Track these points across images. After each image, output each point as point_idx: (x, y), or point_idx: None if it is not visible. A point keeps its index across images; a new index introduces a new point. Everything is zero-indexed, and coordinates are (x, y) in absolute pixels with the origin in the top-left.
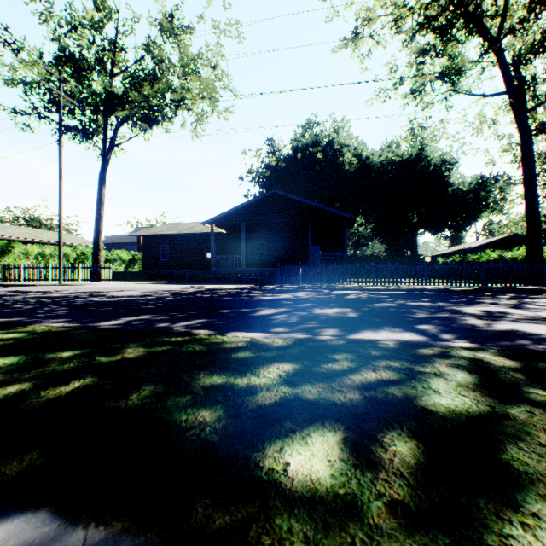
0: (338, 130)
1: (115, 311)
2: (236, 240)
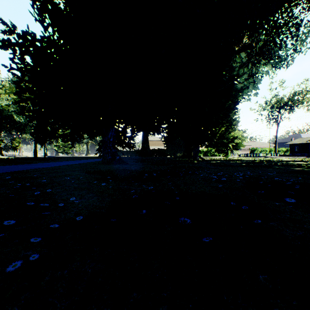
0: None
1: None
2: None
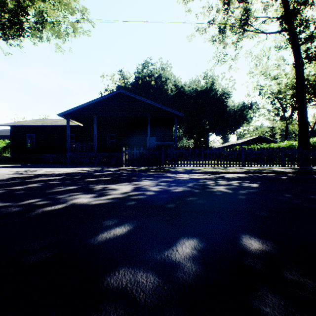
0: (164, 69)
1: None
2: (92, 132)
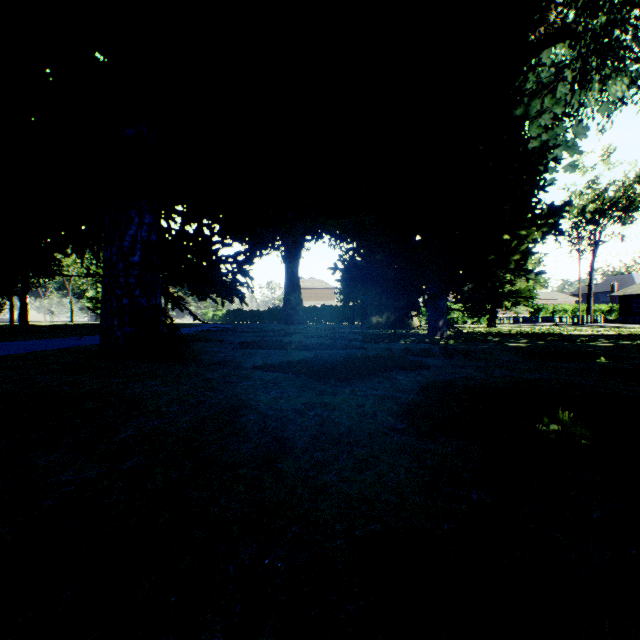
0: None
1: None
2: None
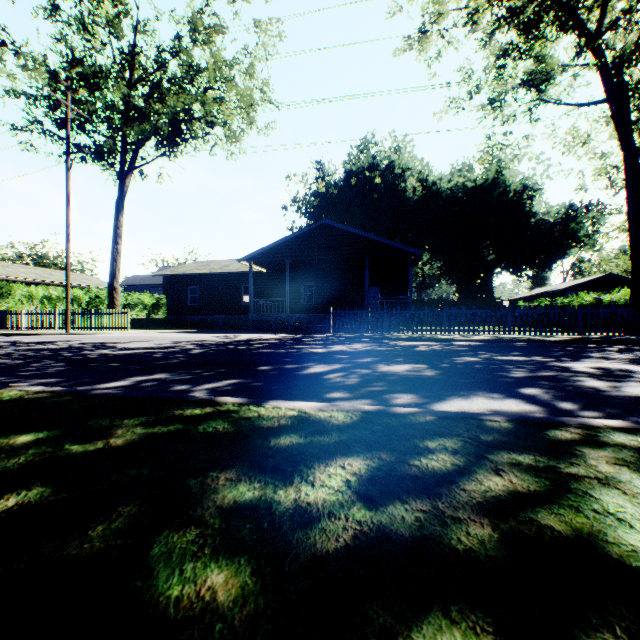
0: (399, 150)
1: (123, 368)
2: (279, 280)
